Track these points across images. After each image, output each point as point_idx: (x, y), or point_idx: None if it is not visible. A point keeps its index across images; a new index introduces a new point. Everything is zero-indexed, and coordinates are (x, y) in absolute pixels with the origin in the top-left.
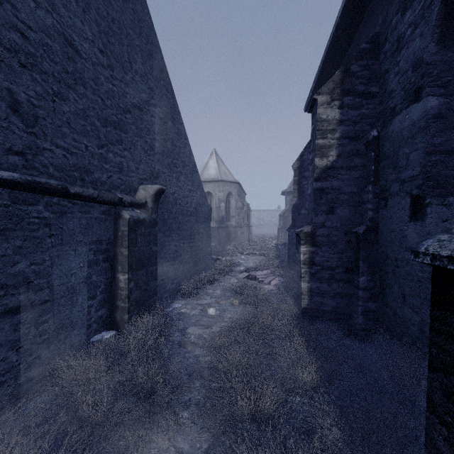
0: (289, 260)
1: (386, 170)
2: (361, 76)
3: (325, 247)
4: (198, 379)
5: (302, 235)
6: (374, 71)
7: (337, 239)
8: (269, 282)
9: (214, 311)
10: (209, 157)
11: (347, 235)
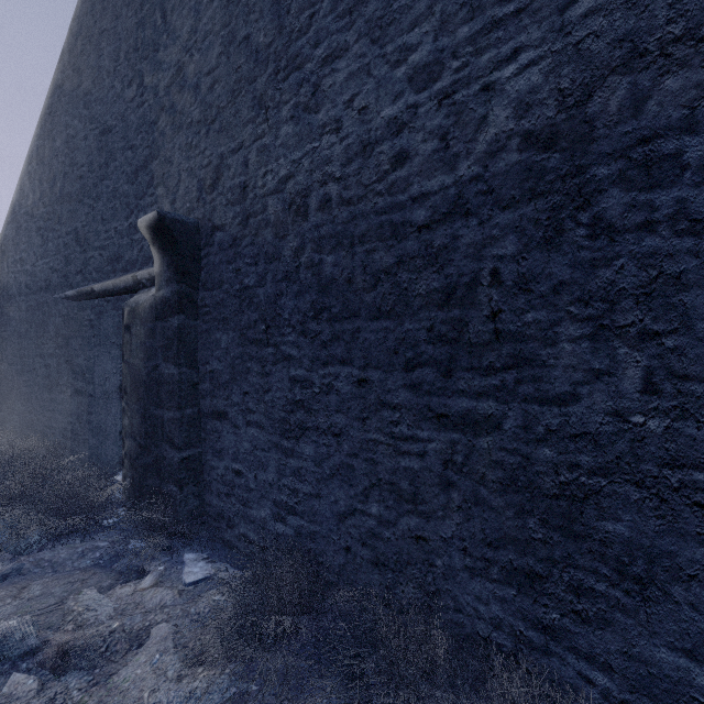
0: None
1: None
2: None
3: None
4: None
5: None
6: None
7: None
8: None
9: None
10: None
11: None
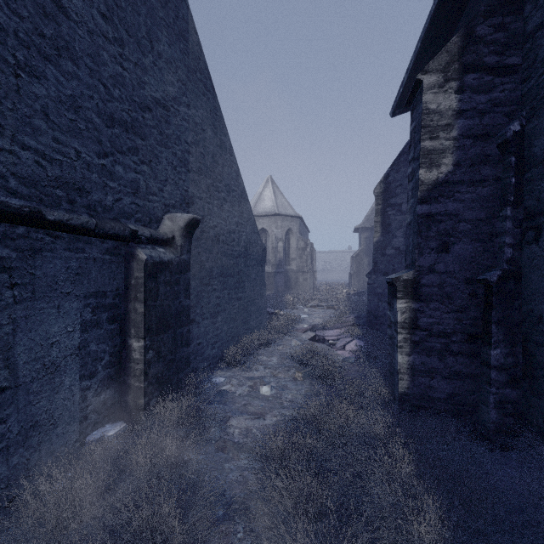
0: (369, 316)
1: (539, 183)
2: (492, 42)
3: (435, 303)
4: (240, 521)
5: (399, 284)
6: (513, 32)
7: (454, 290)
8: (343, 346)
9: (269, 389)
10: (264, 185)
11: (470, 285)
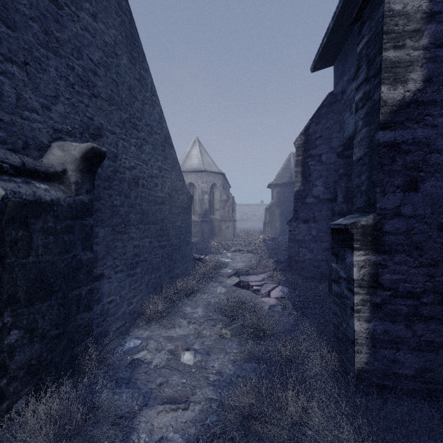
0: (290, 262)
1: None
2: None
3: (400, 255)
4: None
5: (356, 231)
6: None
7: (424, 239)
8: (267, 293)
9: (192, 357)
10: (192, 145)
11: None
